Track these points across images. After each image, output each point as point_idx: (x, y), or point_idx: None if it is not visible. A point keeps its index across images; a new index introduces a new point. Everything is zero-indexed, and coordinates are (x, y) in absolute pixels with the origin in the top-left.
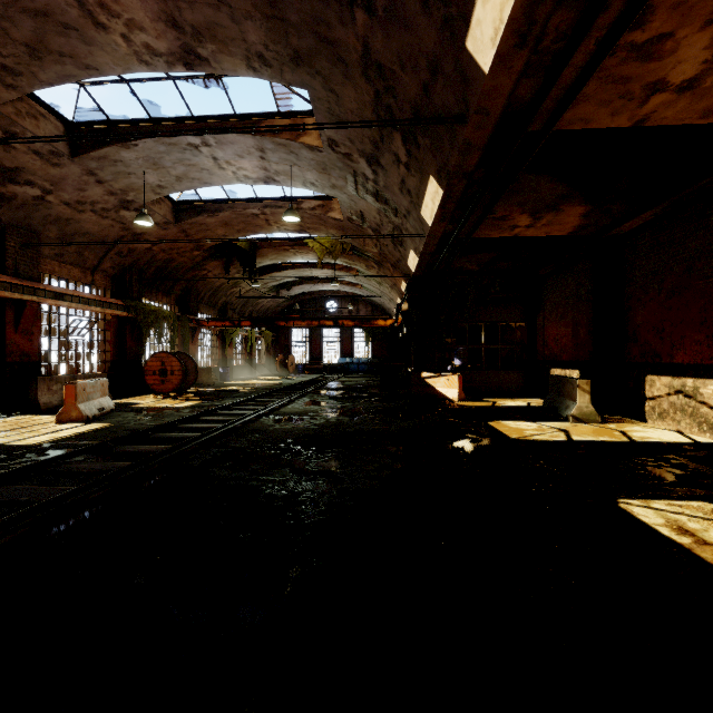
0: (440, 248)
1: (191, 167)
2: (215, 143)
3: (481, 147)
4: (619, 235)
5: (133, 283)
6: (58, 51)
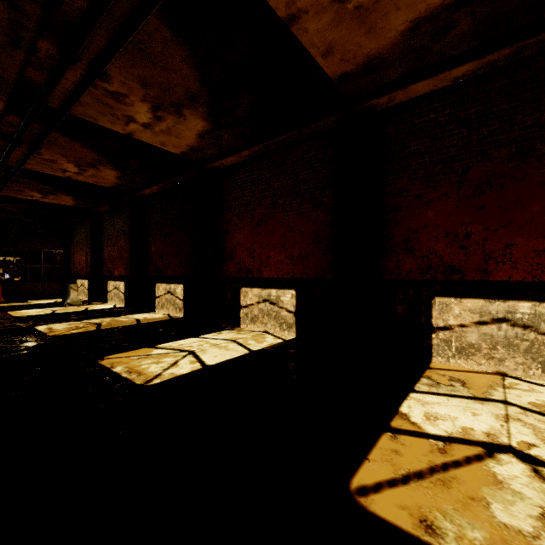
0: None
1: None
2: None
3: None
4: (101, 212)
5: None
6: None
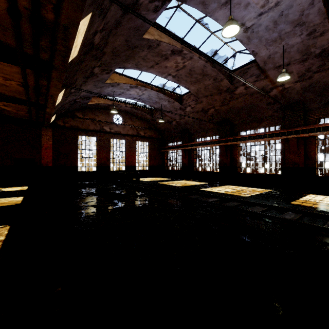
0: None
1: None
2: None
3: None
4: None
5: None
6: None
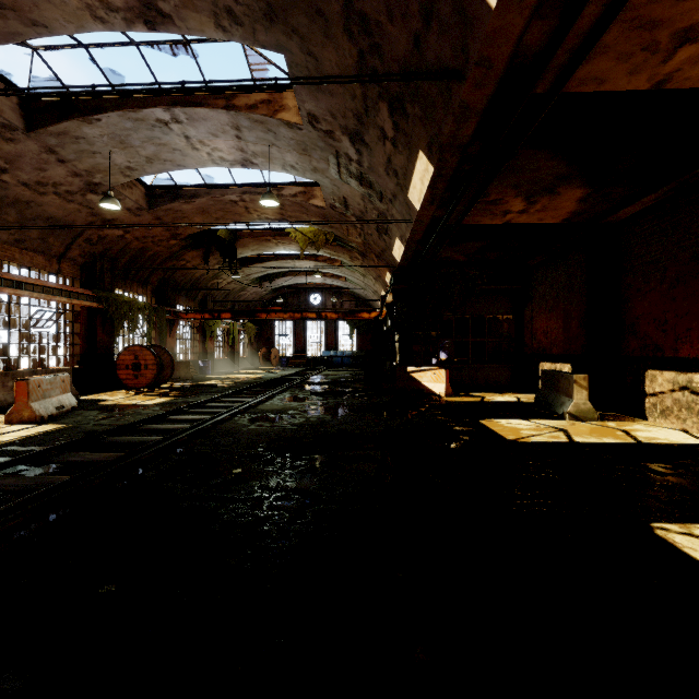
0: (427, 236)
1: (161, 147)
2: (186, 119)
3: (480, 112)
4: (616, 222)
5: (104, 272)
6: None
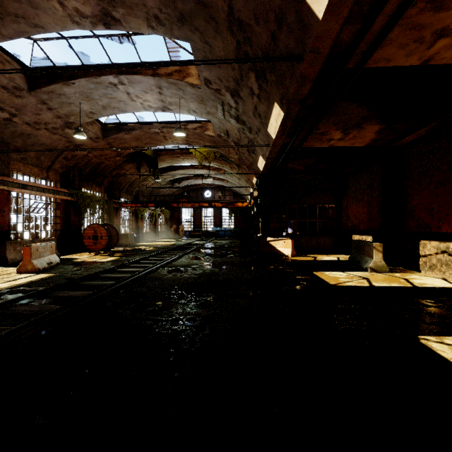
0: (280, 155)
1: (112, 99)
2: (128, 82)
3: (312, 80)
4: (401, 146)
5: (75, 178)
6: (14, 13)
